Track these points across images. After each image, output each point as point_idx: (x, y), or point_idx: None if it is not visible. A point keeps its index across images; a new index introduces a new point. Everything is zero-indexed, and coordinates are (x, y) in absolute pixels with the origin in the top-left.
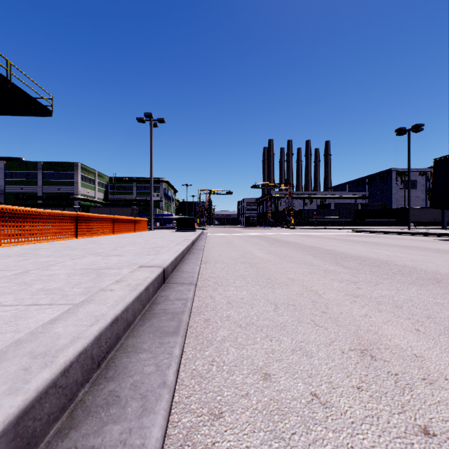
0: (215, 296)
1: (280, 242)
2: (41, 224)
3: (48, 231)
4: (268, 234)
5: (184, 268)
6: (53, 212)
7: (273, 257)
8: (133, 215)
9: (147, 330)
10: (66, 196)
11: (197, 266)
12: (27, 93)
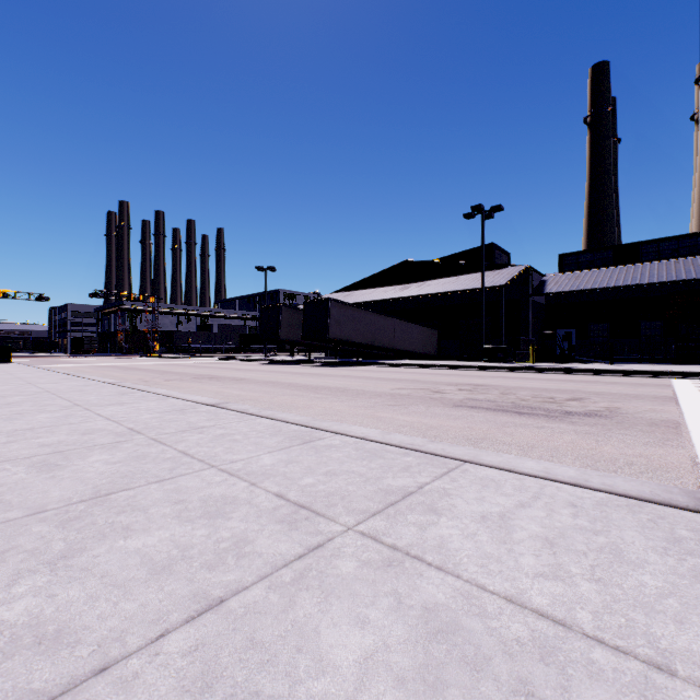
0: None
1: (134, 369)
2: None
3: None
4: (121, 364)
5: None
6: None
7: (126, 375)
8: None
9: None
10: None
11: None
12: None
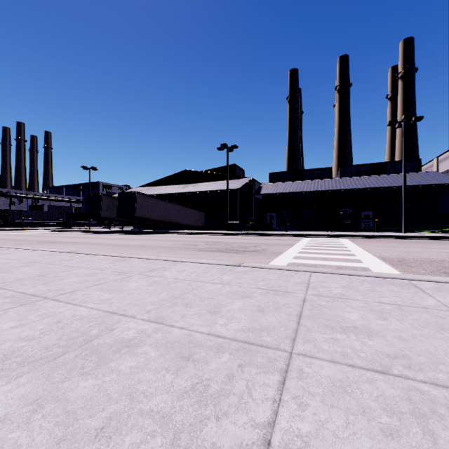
0: None
1: None
2: None
3: None
4: None
5: None
6: None
7: None
8: None
9: None
10: None
11: None
12: None
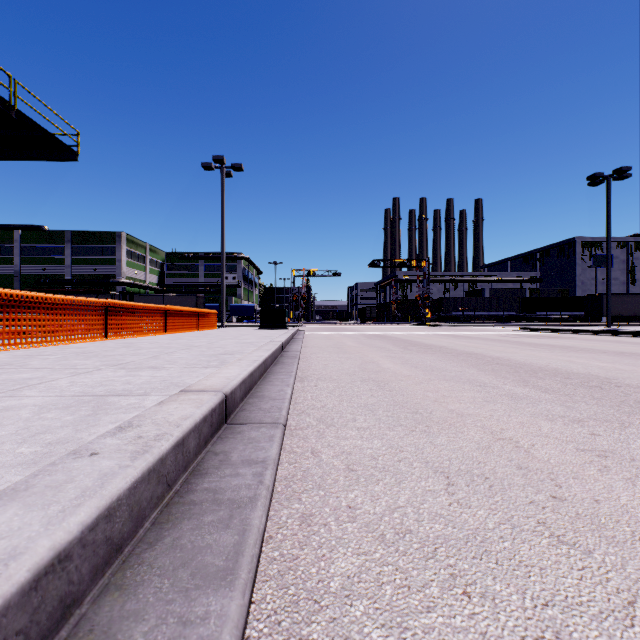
0: (320, 451)
1: (417, 345)
2: (49, 318)
3: (61, 329)
4: (395, 334)
5: (265, 390)
6: (69, 299)
7: (412, 371)
8: (199, 307)
9: (161, 561)
10: (106, 280)
11: (288, 386)
12: (40, 126)
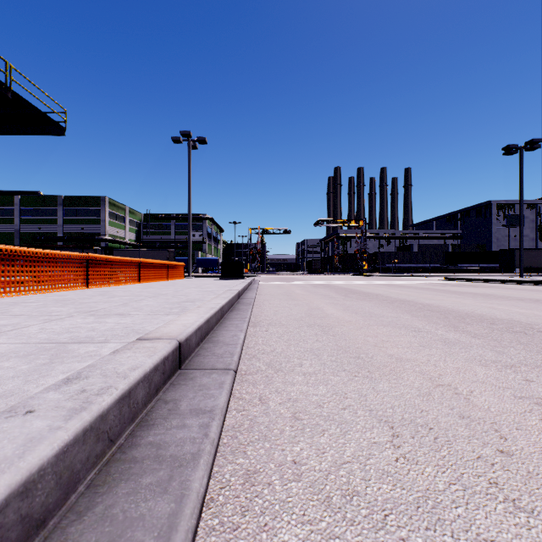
0: (268, 397)
1: (357, 293)
2: (35, 269)
3: (46, 279)
4: (337, 283)
5: (220, 335)
6: (53, 253)
7: (353, 317)
8: (170, 260)
9: (86, 538)
10: (91, 237)
11: (241, 332)
12: (32, 105)
